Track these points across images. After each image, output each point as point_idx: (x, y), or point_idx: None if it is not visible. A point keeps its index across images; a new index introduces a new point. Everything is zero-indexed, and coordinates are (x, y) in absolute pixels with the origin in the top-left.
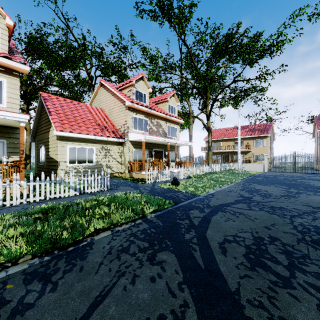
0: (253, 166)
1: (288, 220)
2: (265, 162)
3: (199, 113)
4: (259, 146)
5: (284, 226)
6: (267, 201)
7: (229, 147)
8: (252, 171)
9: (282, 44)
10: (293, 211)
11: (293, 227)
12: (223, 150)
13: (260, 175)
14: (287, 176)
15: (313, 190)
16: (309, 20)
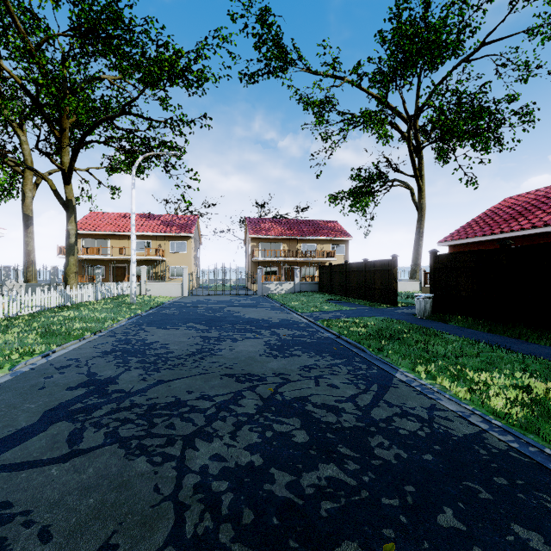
0: (166, 287)
1: (173, 471)
2: (184, 280)
3: (55, 169)
4: (179, 252)
5: (141, 542)
6: (149, 386)
7: (124, 251)
8: (164, 297)
9: (205, 77)
10: (197, 409)
11: (172, 528)
12: (114, 256)
13: (174, 303)
14: (213, 302)
15: (242, 328)
16: (240, 80)
